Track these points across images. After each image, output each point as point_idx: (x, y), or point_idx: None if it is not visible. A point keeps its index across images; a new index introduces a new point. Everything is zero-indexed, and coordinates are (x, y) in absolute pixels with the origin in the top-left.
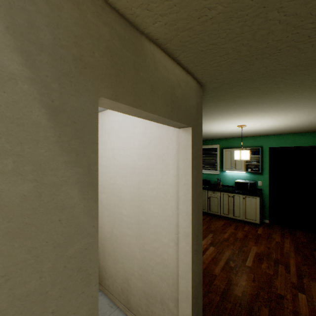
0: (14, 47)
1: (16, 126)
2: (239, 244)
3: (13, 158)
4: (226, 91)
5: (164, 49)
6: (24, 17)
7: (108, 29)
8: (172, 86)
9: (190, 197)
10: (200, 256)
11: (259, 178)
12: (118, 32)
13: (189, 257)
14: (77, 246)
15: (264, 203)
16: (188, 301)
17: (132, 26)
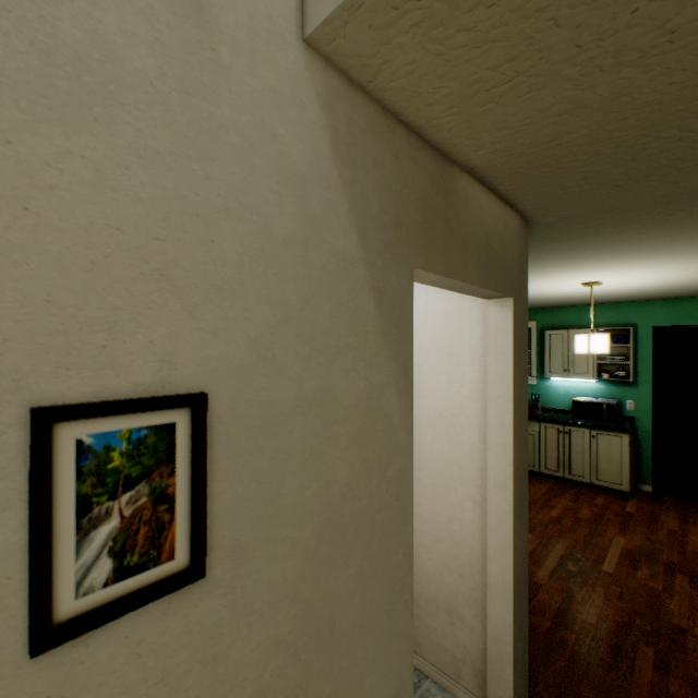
0: (353, 226)
1: (354, 316)
2: (584, 531)
3: (353, 353)
4: (571, 227)
5: (479, 178)
6: (359, 189)
7: (420, 173)
8: (487, 234)
9: (509, 419)
10: (525, 525)
11: (629, 394)
12: (429, 172)
13: (507, 524)
14: (395, 466)
15: (641, 449)
16: (505, 601)
17: (443, 157)
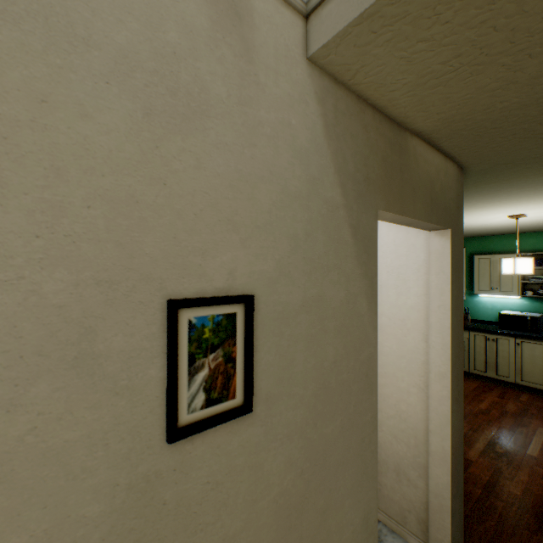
0: (337, 182)
1: (338, 245)
2: (510, 421)
3: (337, 271)
4: (500, 172)
5: (425, 139)
6: (341, 155)
7: (382, 140)
8: (430, 181)
9: (448, 324)
10: (460, 408)
11: None
12: (388, 138)
13: (446, 405)
14: (365, 353)
15: None
16: (445, 466)
17: (398, 126)
